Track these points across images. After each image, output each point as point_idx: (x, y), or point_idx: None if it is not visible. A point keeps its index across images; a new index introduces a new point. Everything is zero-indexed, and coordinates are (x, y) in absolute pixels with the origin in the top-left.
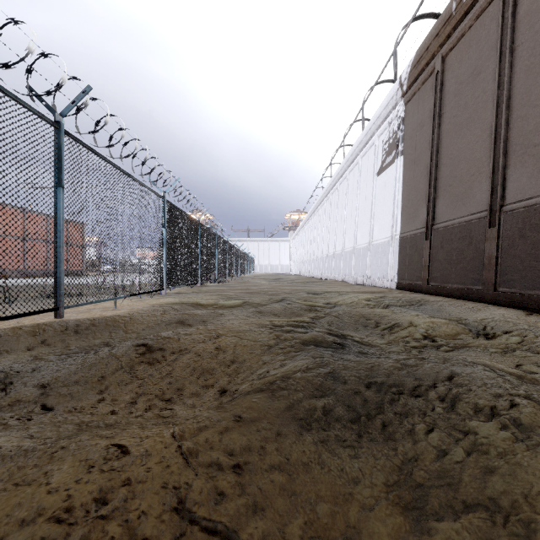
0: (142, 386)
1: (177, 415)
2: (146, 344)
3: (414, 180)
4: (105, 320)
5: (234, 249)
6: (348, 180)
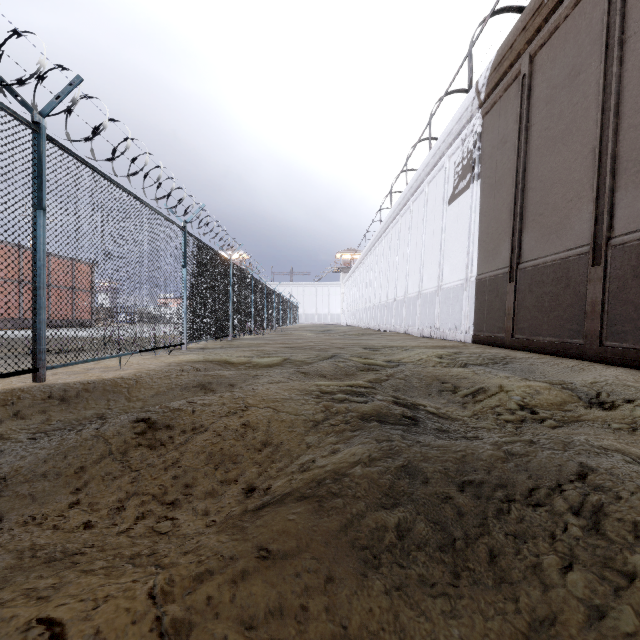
0: (135, 482)
1: (179, 531)
2: (148, 419)
3: (495, 210)
4: (102, 384)
5: (275, 294)
6: (411, 211)
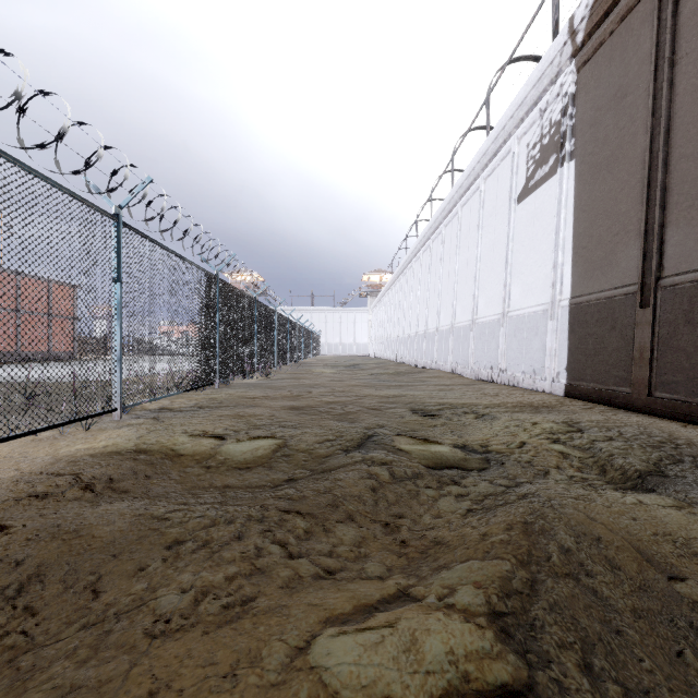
0: None
1: None
2: None
3: (604, 199)
4: None
5: (289, 322)
6: (460, 217)
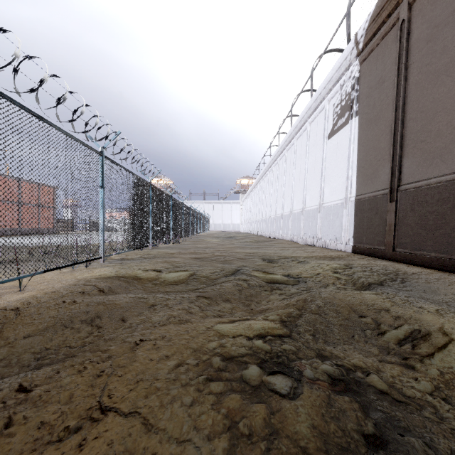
0: None
1: None
2: None
3: (373, 140)
4: None
5: (190, 210)
6: (295, 145)
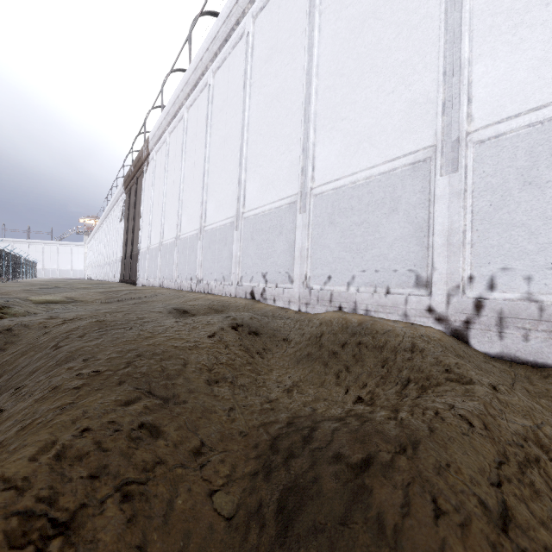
0: None
1: None
2: None
3: (125, 233)
4: None
5: (11, 255)
6: (113, 216)
